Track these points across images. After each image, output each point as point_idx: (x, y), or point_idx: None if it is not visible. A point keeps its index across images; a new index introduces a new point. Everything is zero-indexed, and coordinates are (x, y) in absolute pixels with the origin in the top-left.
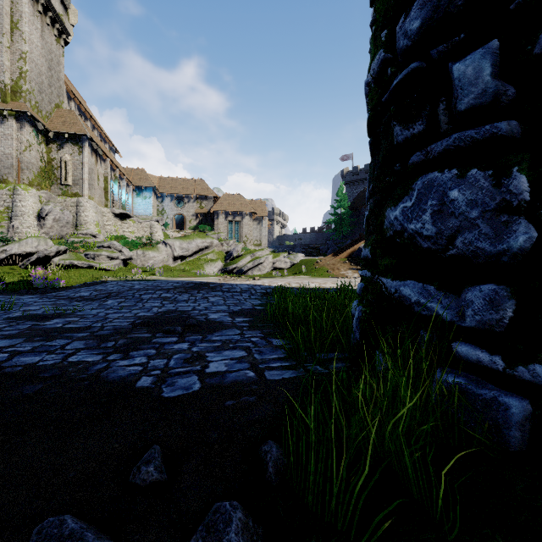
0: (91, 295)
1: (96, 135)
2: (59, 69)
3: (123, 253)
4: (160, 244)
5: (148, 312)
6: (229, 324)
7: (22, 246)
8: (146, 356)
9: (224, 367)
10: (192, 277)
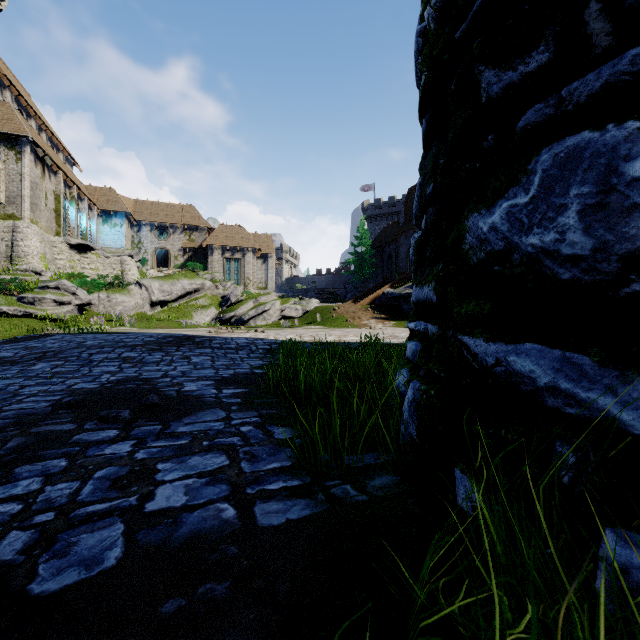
0: (15, 355)
1: (45, 139)
2: None
3: (78, 296)
4: (132, 285)
5: (92, 383)
6: (210, 401)
7: None
8: (42, 477)
9: (183, 496)
10: (175, 328)
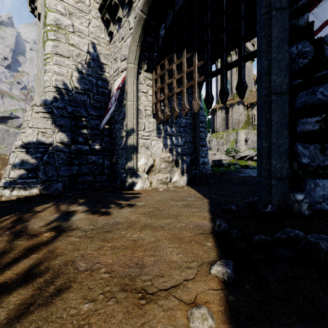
0: None
1: None
2: (251, 74)
3: None
4: None
5: None
6: None
7: (244, 153)
8: None
9: None
10: None
